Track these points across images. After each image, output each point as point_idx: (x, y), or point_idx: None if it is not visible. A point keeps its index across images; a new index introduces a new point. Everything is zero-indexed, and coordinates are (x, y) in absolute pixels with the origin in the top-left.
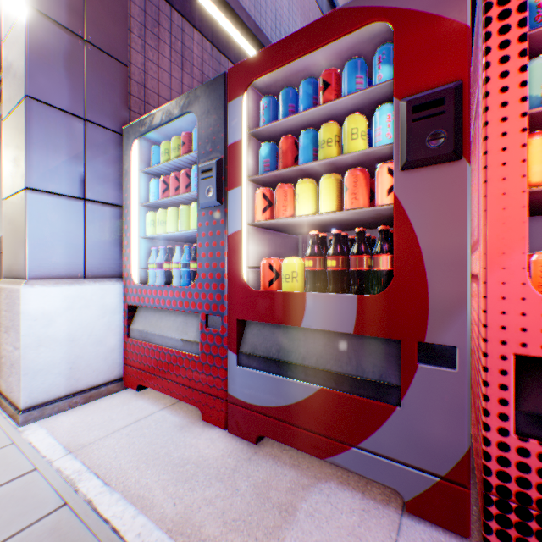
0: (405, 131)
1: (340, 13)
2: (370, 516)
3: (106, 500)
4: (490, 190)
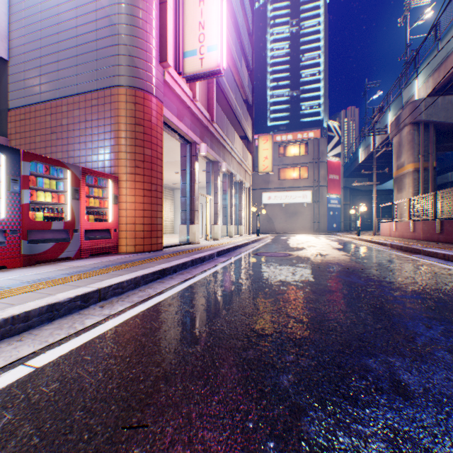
0: (74, 193)
1: (61, 162)
2: (70, 262)
3: (40, 272)
4: (83, 206)
